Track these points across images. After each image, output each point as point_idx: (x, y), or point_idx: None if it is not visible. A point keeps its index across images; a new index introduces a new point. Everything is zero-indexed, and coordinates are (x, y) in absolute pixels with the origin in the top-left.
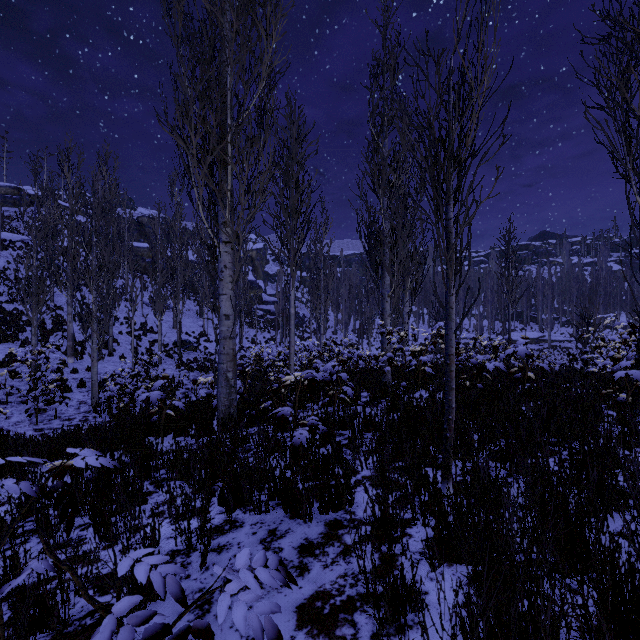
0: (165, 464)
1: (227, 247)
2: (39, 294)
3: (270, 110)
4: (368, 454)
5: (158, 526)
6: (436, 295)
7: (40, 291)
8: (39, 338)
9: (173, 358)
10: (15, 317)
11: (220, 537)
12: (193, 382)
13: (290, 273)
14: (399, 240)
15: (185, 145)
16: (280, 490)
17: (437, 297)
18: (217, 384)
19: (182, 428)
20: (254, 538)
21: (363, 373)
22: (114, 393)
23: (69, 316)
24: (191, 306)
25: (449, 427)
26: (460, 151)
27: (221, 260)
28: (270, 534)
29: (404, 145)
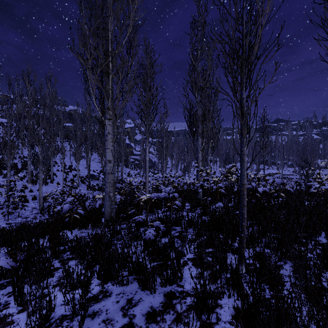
0: (69, 249)
1: (110, 122)
2: (11, 149)
3: (134, 45)
4: (191, 244)
5: (54, 298)
6: (234, 147)
7: (11, 148)
8: (14, 173)
9: (85, 184)
10: (1, 162)
11: (95, 304)
12: (92, 197)
13: (146, 137)
14: (206, 119)
15: (85, 63)
16: (135, 271)
17: (235, 148)
18: (104, 199)
19: (83, 225)
20: (117, 306)
21: (186, 192)
22: (52, 203)
23: (29, 161)
24: (96, 156)
25: (243, 230)
26: (250, 55)
27: (106, 129)
28: (128, 303)
29: (209, 66)
